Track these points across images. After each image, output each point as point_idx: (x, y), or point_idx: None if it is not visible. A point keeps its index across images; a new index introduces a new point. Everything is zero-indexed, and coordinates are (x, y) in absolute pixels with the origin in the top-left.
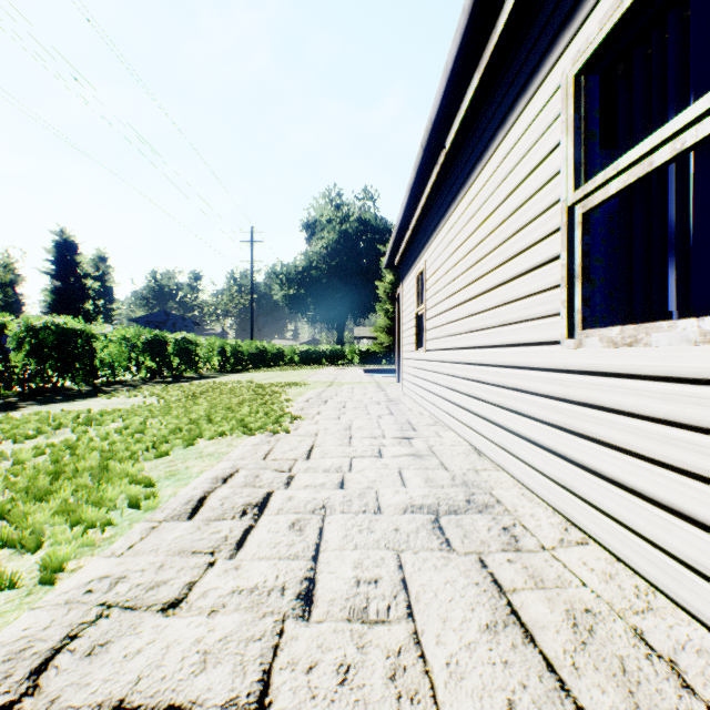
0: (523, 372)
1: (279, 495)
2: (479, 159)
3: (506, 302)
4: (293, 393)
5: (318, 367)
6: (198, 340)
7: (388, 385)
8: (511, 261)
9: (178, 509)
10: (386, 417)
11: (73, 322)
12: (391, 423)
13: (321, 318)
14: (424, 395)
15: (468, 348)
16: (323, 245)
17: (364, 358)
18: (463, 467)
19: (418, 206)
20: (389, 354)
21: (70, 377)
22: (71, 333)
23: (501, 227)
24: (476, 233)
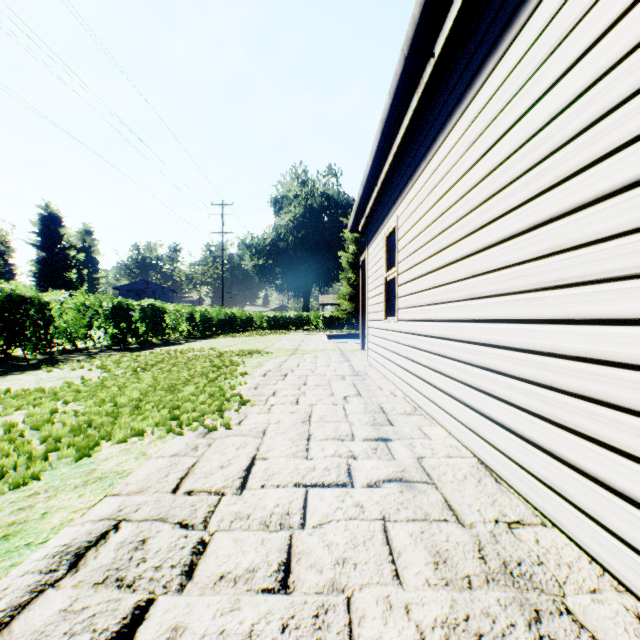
0: (615, 371)
1: (156, 619)
2: (493, 48)
3: (561, 248)
4: (252, 363)
5: (284, 333)
6: (164, 307)
7: (352, 353)
8: (578, 176)
9: None
10: (353, 400)
11: (21, 288)
12: (359, 410)
13: (288, 287)
14: (395, 371)
15: (469, 321)
16: (290, 219)
17: (328, 324)
18: (483, 514)
19: (390, 153)
20: (352, 320)
21: (16, 347)
22: (18, 300)
23: (548, 129)
24: (485, 158)
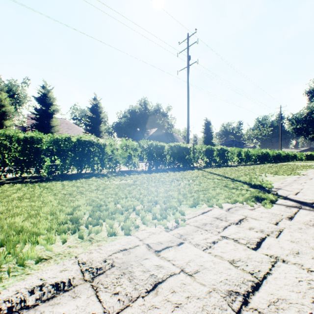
0: None
1: None
2: None
3: None
4: None
5: None
6: (268, 152)
7: None
8: None
9: (311, 171)
10: None
11: (249, 149)
12: None
13: None
14: None
15: None
16: None
17: None
18: None
19: None
20: None
21: (249, 161)
22: (249, 152)
23: None
24: None
